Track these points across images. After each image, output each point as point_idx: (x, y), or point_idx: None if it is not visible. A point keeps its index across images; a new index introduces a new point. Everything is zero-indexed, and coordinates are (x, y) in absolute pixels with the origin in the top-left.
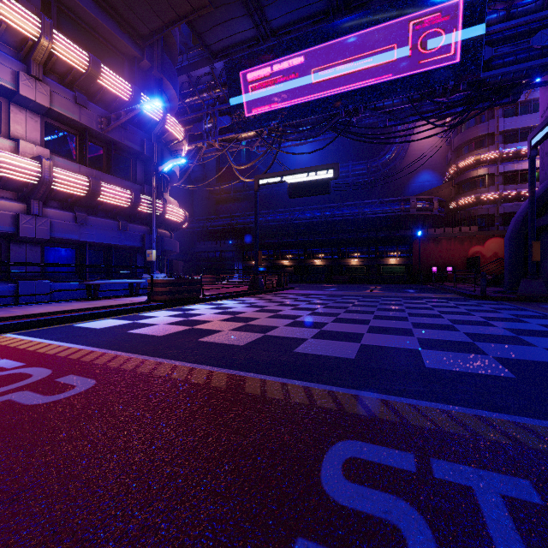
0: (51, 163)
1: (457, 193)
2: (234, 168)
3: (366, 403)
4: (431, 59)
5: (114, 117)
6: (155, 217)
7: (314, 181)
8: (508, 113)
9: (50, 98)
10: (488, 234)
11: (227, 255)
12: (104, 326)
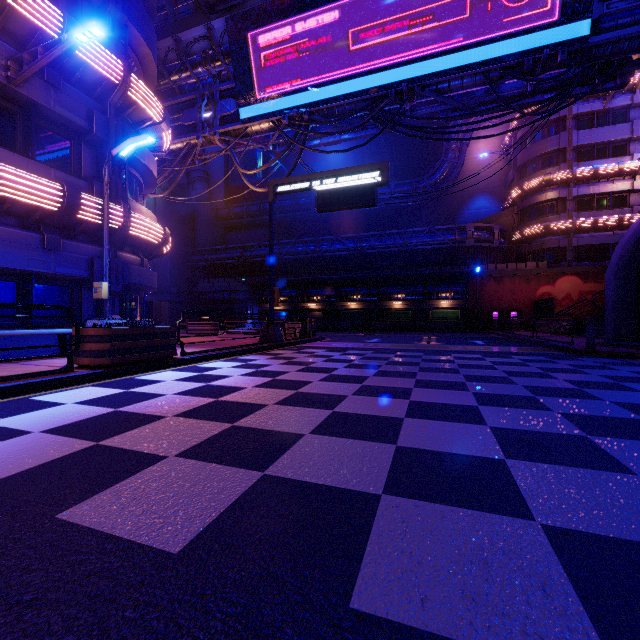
0: None
1: (521, 222)
2: (241, 173)
3: None
4: (518, 16)
5: (28, 59)
6: (108, 229)
7: (354, 188)
8: (582, 125)
9: None
10: (559, 271)
11: (238, 296)
12: None
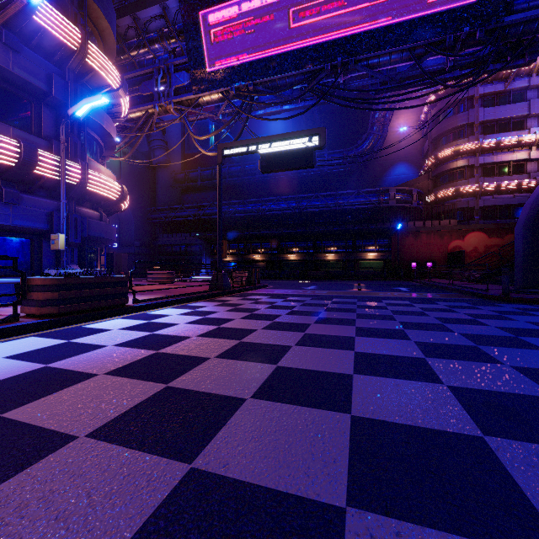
0: None
1: (435, 186)
2: (193, 138)
3: None
4: None
5: None
6: (65, 185)
7: (294, 151)
8: (487, 103)
9: None
10: (468, 228)
11: (193, 249)
12: None
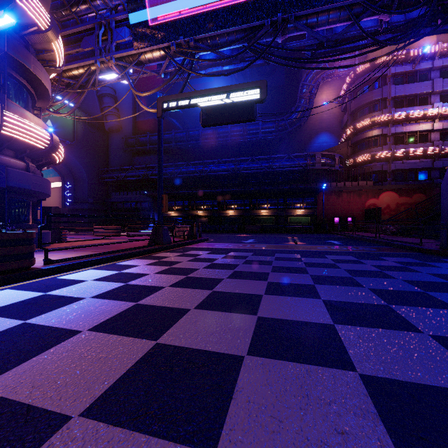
0: None
1: (353, 152)
2: (135, 95)
3: None
4: None
5: None
6: None
7: (235, 104)
8: (397, 81)
9: None
10: (382, 188)
11: (142, 205)
12: None
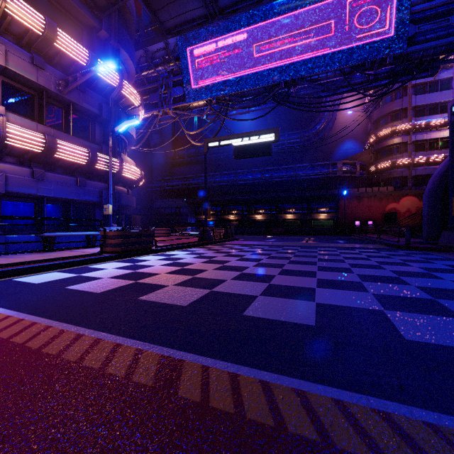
0: (4, 118)
1: (376, 159)
2: (186, 133)
3: (361, 422)
4: (361, 35)
5: (71, 80)
6: (111, 174)
7: (257, 144)
8: (418, 91)
9: (5, 58)
10: (402, 193)
11: (181, 211)
12: (44, 281)
